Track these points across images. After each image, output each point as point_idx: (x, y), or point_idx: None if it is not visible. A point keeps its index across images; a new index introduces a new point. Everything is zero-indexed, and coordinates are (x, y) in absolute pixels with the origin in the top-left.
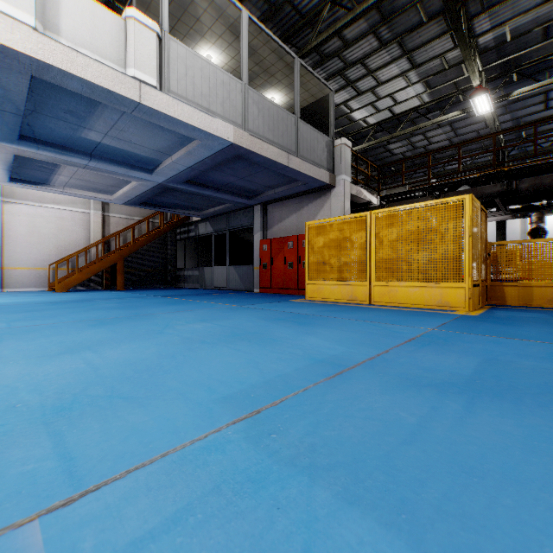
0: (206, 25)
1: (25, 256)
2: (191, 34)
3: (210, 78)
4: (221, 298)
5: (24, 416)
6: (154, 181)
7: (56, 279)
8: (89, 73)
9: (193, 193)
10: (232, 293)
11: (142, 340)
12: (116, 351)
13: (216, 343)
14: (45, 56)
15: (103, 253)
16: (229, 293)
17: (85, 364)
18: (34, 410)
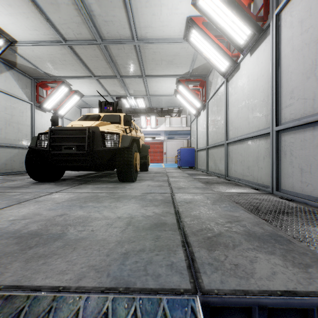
0: None
1: (170, 154)
2: None
3: None
4: None
5: None
6: None
7: (176, 160)
8: (175, 129)
9: None
10: None
11: None
12: None
13: None
14: (170, 129)
15: None
16: None
17: None
18: None
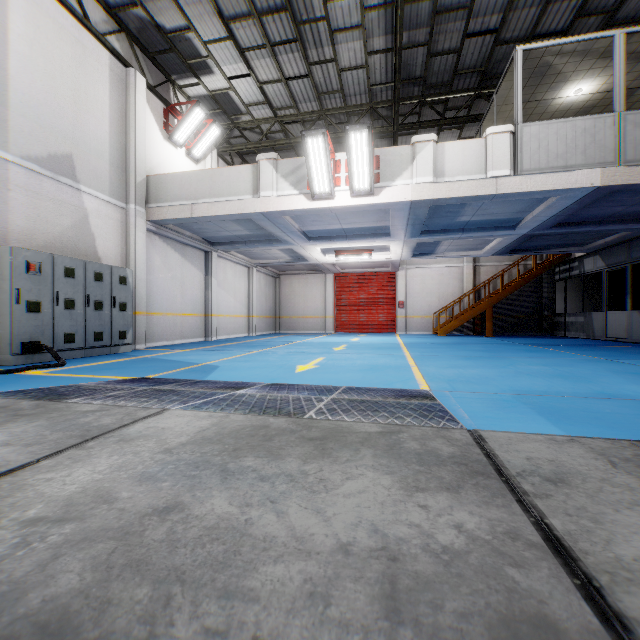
0: (568, 71)
1: (418, 307)
2: (552, 86)
3: (567, 135)
4: (596, 351)
5: (439, 379)
6: (517, 233)
7: (438, 325)
8: (461, 191)
9: (564, 233)
10: (625, 346)
11: (489, 368)
12: (473, 370)
13: (537, 376)
14: (437, 195)
15: (473, 301)
16: (620, 346)
17: (458, 372)
18: (442, 379)
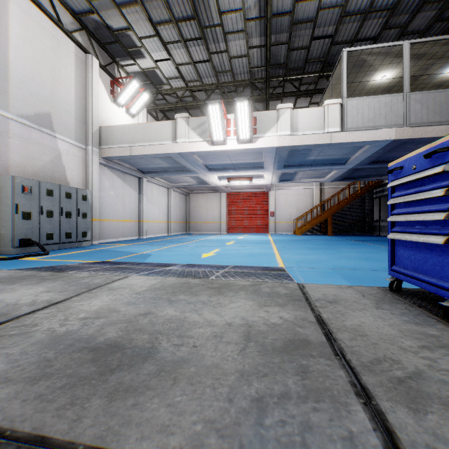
0: (377, 64)
1: (283, 216)
2: (367, 73)
3: (375, 106)
4: None
5: (291, 261)
6: (347, 168)
7: (296, 228)
8: (308, 141)
9: (377, 167)
10: None
11: (324, 255)
12: (313, 256)
13: (351, 259)
14: (293, 143)
15: (320, 212)
16: None
17: (304, 257)
18: (293, 261)
